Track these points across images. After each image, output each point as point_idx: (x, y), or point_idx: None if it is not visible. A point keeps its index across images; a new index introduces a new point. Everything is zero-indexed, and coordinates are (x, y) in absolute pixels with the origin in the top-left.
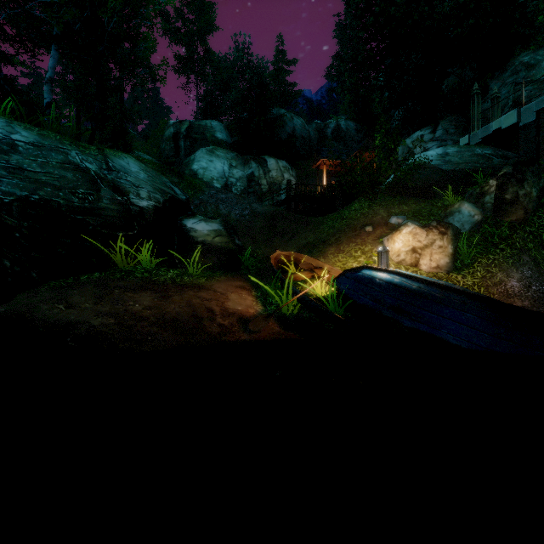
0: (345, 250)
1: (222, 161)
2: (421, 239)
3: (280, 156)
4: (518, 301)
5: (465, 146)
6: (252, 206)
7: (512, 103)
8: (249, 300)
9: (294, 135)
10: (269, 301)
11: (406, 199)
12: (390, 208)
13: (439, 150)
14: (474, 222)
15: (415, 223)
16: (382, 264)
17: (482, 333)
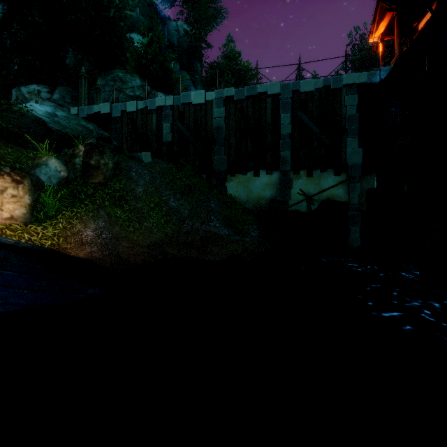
0: None
1: None
2: None
3: None
4: (89, 247)
5: (74, 115)
6: None
7: (112, 100)
8: None
9: None
10: None
11: None
12: None
13: (49, 108)
14: (61, 177)
15: None
16: None
17: (22, 290)
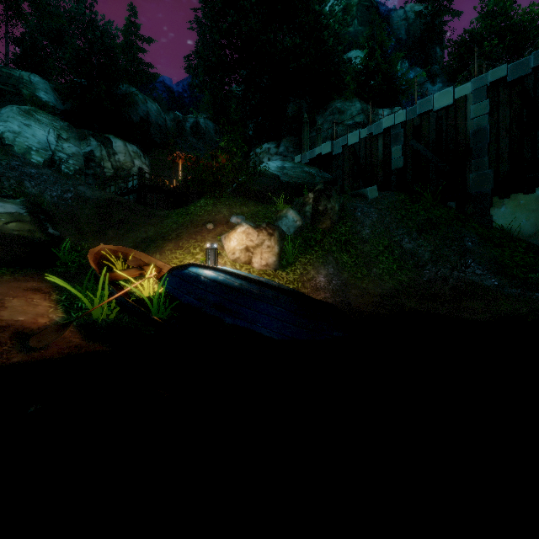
0: (184, 246)
1: (45, 128)
2: (253, 238)
3: (131, 140)
4: (323, 293)
5: (298, 163)
6: (77, 189)
7: (330, 137)
8: (43, 306)
9: (148, 120)
10: (78, 305)
11: (247, 201)
12: (232, 208)
13: (279, 162)
14: (297, 227)
15: (250, 224)
16: (209, 262)
17: (288, 324)
